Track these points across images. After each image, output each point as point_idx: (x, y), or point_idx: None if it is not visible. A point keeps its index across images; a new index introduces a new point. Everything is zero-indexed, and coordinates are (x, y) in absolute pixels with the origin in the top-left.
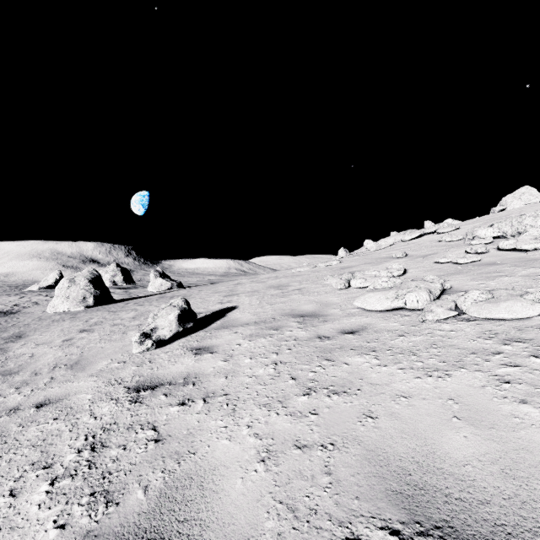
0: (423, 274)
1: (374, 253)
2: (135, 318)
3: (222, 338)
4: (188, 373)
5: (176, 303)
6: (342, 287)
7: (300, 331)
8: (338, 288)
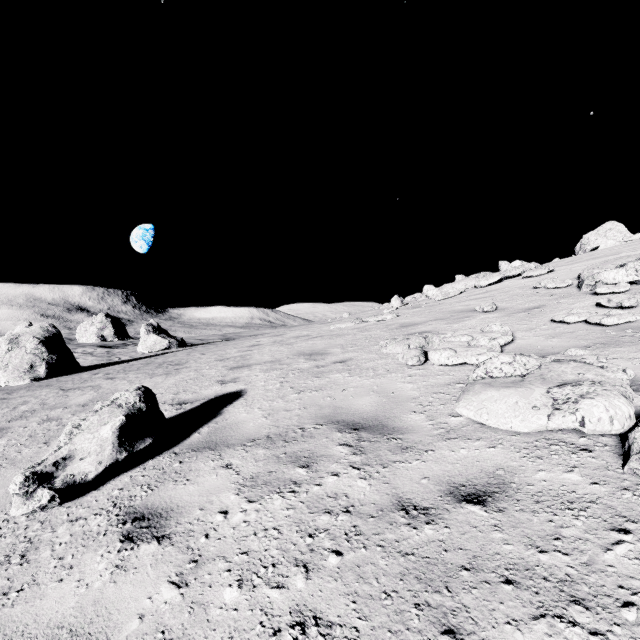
0: (549, 343)
1: (442, 303)
2: (85, 406)
3: (196, 483)
4: (71, 636)
5: (124, 399)
6: (415, 362)
7: (357, 477)
8: (409, 364)
